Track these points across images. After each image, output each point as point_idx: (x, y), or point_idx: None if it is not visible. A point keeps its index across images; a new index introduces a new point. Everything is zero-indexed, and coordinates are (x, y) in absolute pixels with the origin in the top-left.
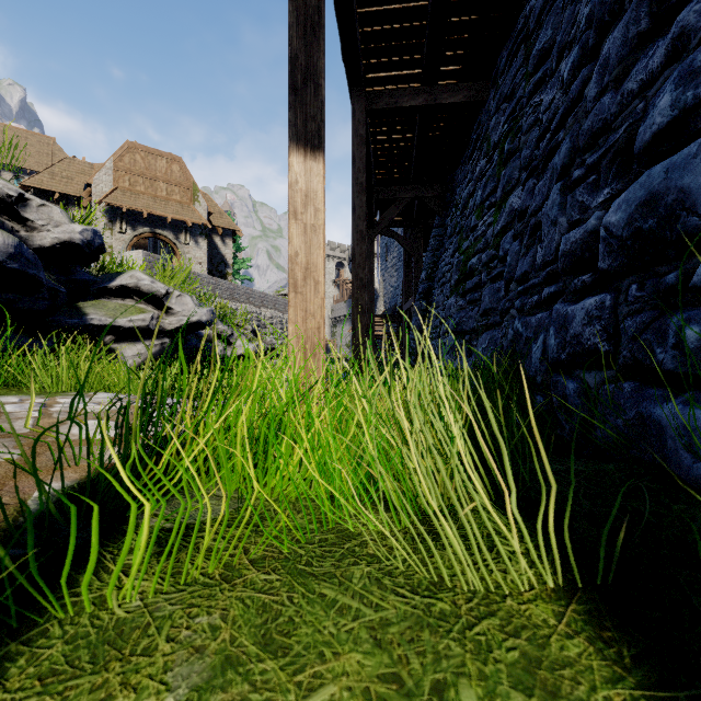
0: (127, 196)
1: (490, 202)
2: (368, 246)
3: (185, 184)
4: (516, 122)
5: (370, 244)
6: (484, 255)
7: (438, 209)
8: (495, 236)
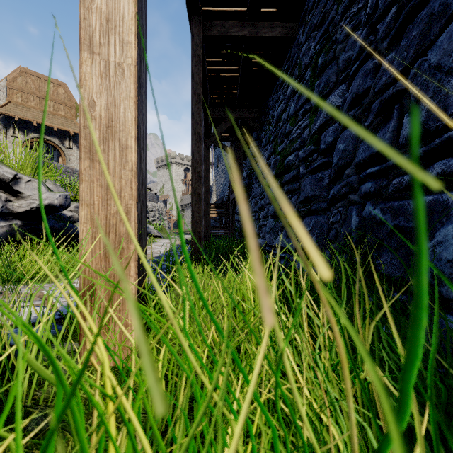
0: (19, 109)
1: (304, 108)
2: (205, 152)
3: (69, 104)
4: (328, 40)
5: (206, 150)
6: (302, 152)
7: (255, 127)
8: (312, 134)
